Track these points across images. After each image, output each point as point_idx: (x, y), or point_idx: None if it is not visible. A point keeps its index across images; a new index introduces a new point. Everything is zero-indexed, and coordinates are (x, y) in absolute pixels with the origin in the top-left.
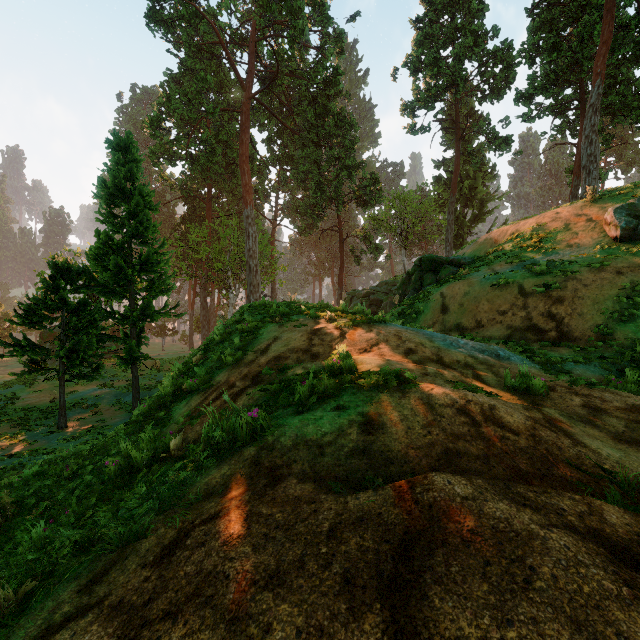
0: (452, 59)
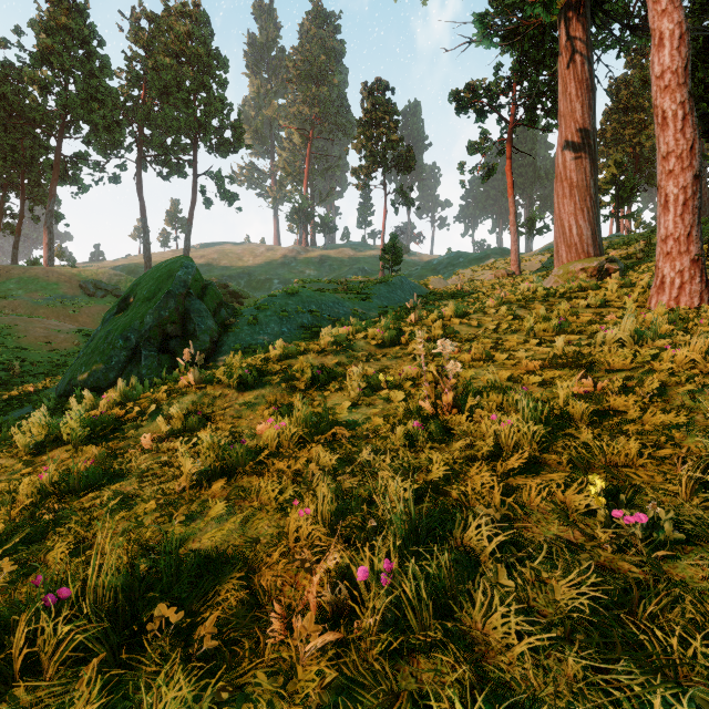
0: None
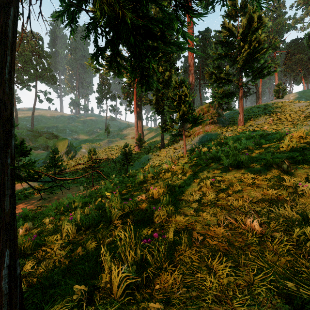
0: None
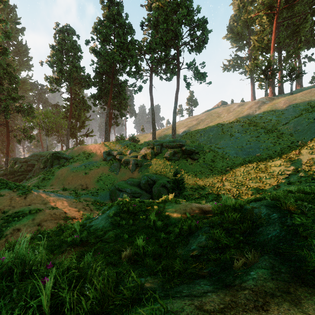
0: (68, 70)
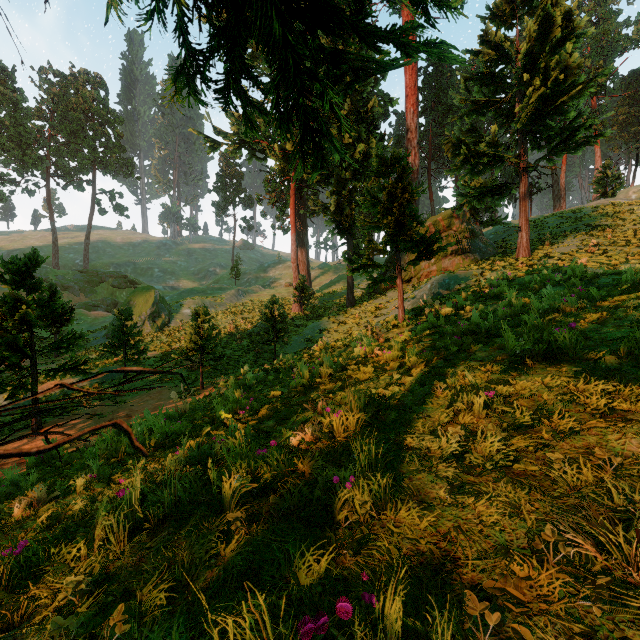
0: None
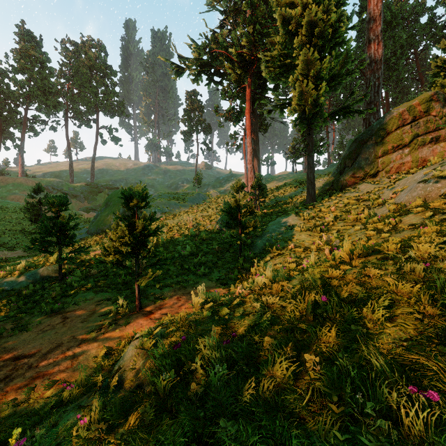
0: None
